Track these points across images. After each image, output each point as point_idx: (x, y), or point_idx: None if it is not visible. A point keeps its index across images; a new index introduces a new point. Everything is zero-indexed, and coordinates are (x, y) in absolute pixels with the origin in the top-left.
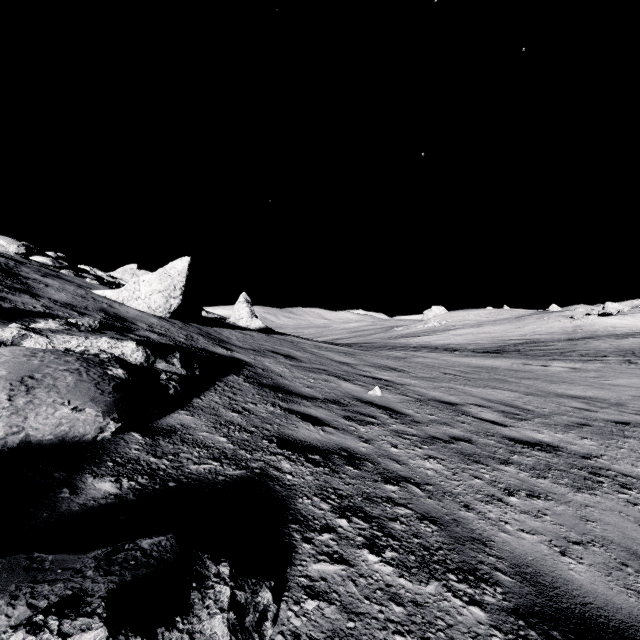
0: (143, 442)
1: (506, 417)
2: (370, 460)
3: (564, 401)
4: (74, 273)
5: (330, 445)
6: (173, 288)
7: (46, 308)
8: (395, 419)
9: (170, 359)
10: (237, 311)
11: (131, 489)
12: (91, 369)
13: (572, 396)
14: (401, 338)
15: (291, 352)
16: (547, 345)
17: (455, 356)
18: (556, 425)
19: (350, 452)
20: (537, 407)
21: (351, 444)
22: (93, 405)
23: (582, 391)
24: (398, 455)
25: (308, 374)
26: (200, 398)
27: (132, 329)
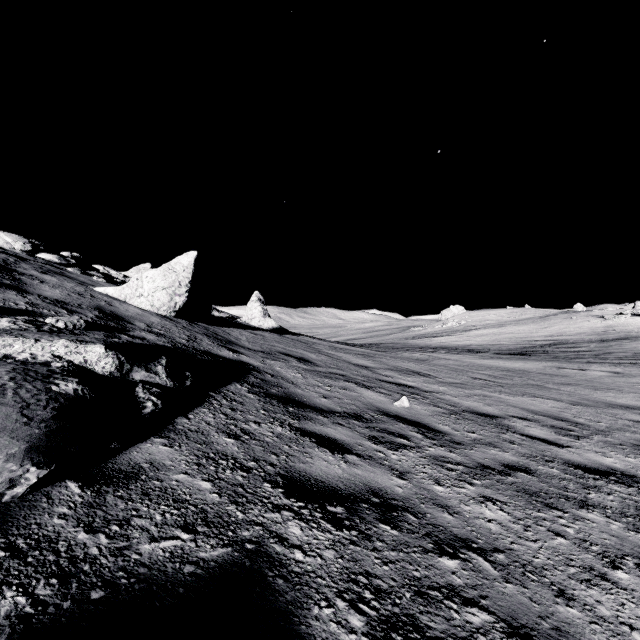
0: (79, 500)
1: (559, 434)
2: (411, 509)
3: (618, 412)
4: (81, 271)
5: (355, 486)
6: (178, 285)
7: (30, 305)
8: (431, 439)
9: (153, 366)
10: (249, 310)
11: (11, 618)
12: (26, 384)
13: (624, 406)
14: (418, 338)
15: (305, 354)
16: (577, 346)
17: (479, 358)
18: (622, 445)
19: (383, 496)
20: (590, 420)
21: (382, 482)
22: (5, 443)
23: (634, 400)
24: (445, 497)
25: (324, 380)
26: (187, 417)
27: (127, 329)
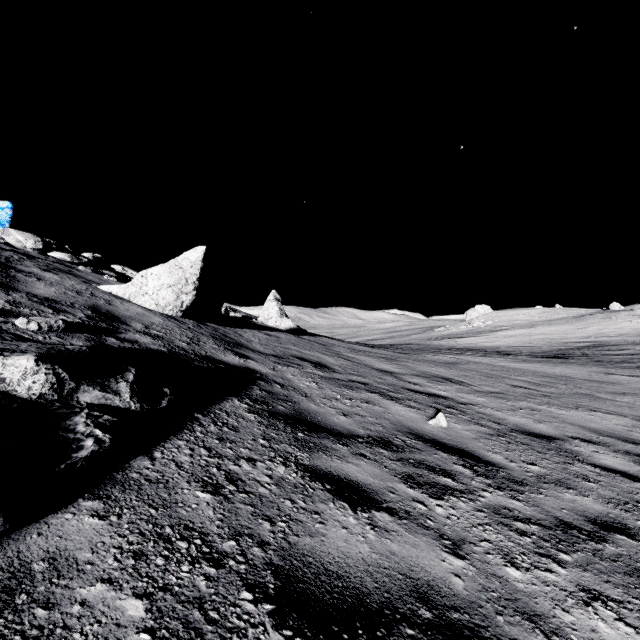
0: None
1: (639, 464)
2: (484, 632)
3: None
4: (92, 269)
5: (391, 580)
6: (185, 282)
7: (10, 304)
8: (483, 477)
9: (113, 383)
10: (266, 310)
11: None
12: None
13: None
14: (442, 339)
15: (322, 358)
16: (621, 349)
17: (512, 361)
18: None
19: (436, 603)
20: None
21: (431, 567)
22: None
23: None
24: (528, 593)
25: (343, 391)
26: (151, 457)
27: (118, 330)
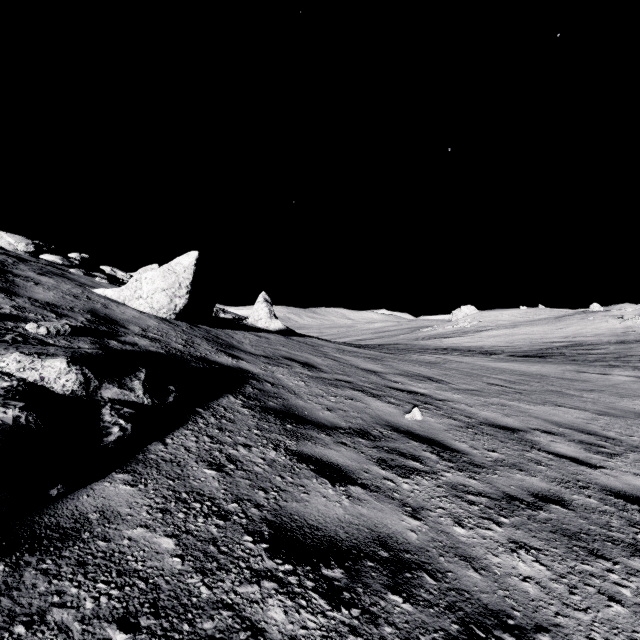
0: None
1: (589, 451)
2: (428, 566)
3: None
4: (83, 272)
5: (359, 532)
6: (178, 286)
7: (16, 309)
8: (447, 461)
9: (128, 381)
10: (256, 311)
11: None
12: None
13: None
14: (429, 339)
15: (310, 358)
16: (596, 348)
17: (493, 361)
18: None
19: (393, 547)
20: (622, 434)
21: (392, 524)
22: None
23: None
24: (468, 544)
25: (328, 389)
26: (164, 442)
27: (118, 334)
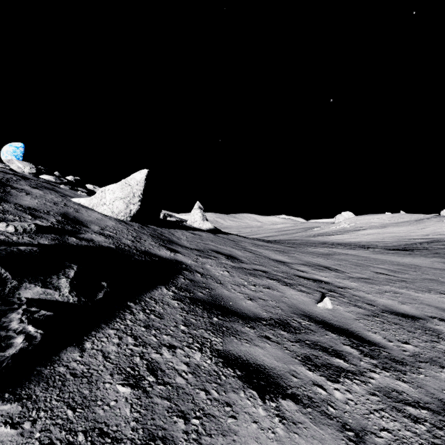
0: None
1: None
2: None
3: None
4: (69, 187)
5: None
6: (132, 195)
7: None
8: (369, 358)
9: (54, 279)
10: (192, 216)
11: None
12: None
13: None
14: (318, 236)
15: (232, 251)
16: None
17: (372, 253)
18: None
19: None
20: None
21: None
22: None
23: None
24: None
25: (249, 278)
26: (81, 348)
27: (79, 232)
